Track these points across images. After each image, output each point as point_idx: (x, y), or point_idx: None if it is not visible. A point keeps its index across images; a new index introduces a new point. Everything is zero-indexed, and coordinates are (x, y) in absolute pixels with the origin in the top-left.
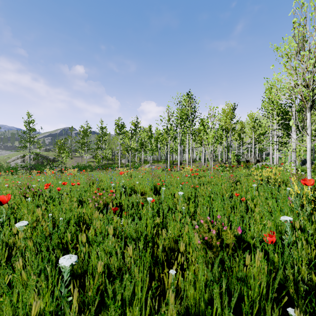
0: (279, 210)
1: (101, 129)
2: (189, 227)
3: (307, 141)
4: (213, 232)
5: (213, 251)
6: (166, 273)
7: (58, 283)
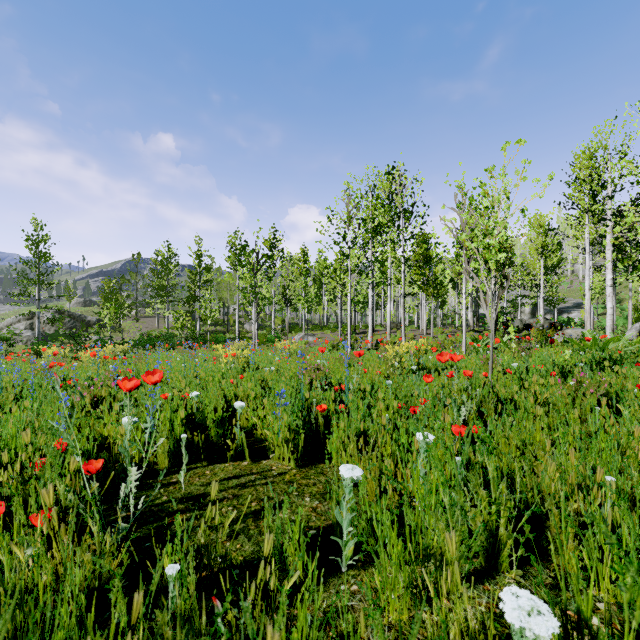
0: None
1: (199, 256)
2: None
3: None
4: None
5: None
6: None
7: None
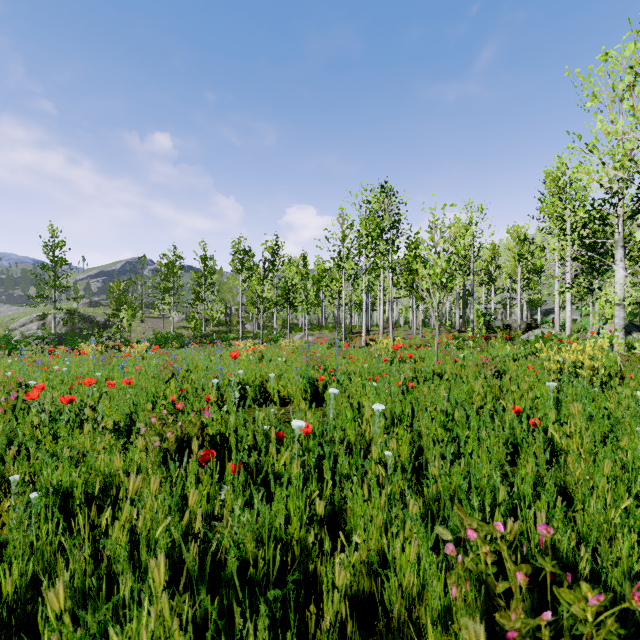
0: None
1: (204, 260)
2: (419, 539)
3: None
4: (543, 614)
5: None
6: None
7: None
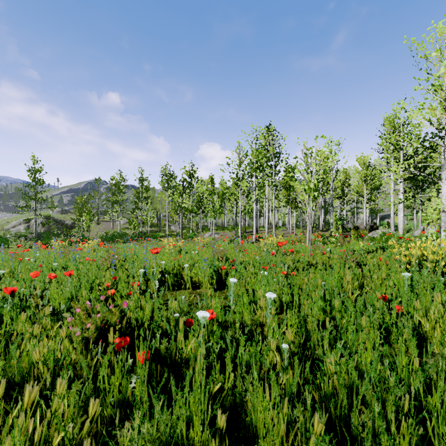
0: None
1: (141, 180)
2: None
3: None
4: None
5: None
6: None
7: None
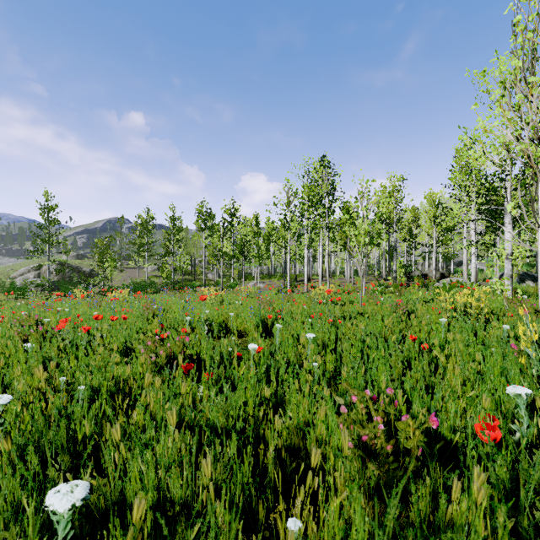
0: (498, 371)
1: (173, 220)
2: (327, 408)
3: (539, 241)
4: (379, 426)
5: (379, 464)
6: (282, 513)
7: (56, 534)
